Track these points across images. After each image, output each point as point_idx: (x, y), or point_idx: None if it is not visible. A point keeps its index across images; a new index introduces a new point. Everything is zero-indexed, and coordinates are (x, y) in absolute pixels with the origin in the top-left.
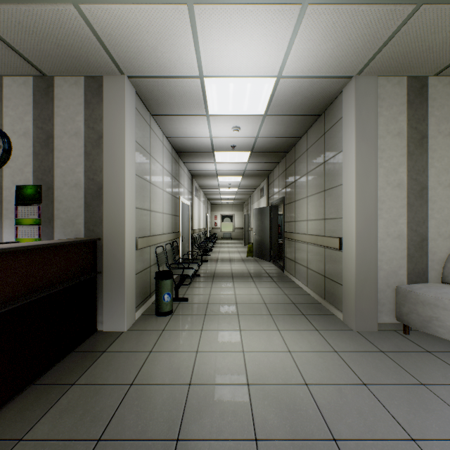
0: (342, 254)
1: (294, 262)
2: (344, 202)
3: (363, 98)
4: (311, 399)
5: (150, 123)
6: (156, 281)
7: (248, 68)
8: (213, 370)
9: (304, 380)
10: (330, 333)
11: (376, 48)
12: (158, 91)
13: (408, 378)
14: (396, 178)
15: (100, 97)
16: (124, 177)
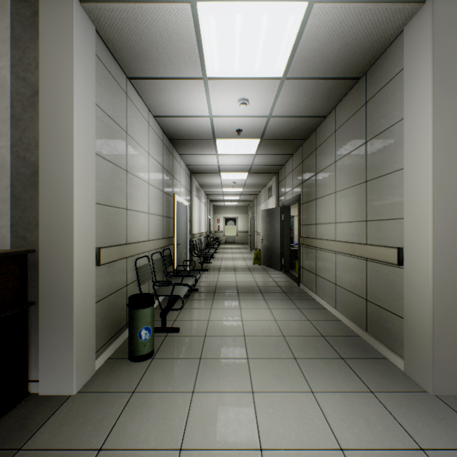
0: (404, 272)
1: (314, 275)
2: (407, 195)
3: (444, 30)
4: None
5: (127, 89)
6: (129, 310)
7: None
8: None
9: None
10: (394, 400)
11: None
12: (130, 30)
13: None
14: None
15: (36, 30)
16: (71, 154)
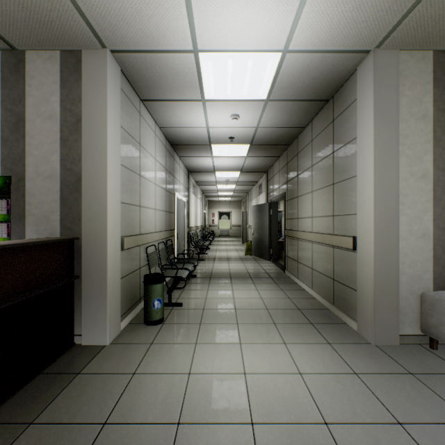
0: (357, 255)
1: (296, 262)
2: (358, 196)
3: (382, 75)
4: None
5: (140, 109)
6: (145, 286)
7: (250, 39)
8: (208, 401)
9: (322, 416)
10: (344, 348)
11: (403, 11)
12: (147, 69)
13: None
14: (421, 168)
15: (79, 74)
16: (105, 167)
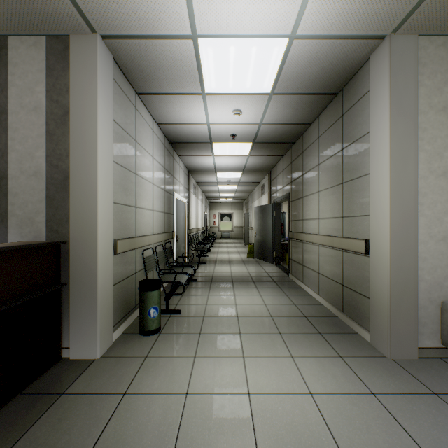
0: (370, 260)
1: (301, 266)
2: (372, 196)
3: (399, 62)
4: None
5: (136, 103)
6: (140, 293)
7: (254, 22)
8: (207, 429)
9: None
10: (358, 362)
11: None
12: (142, 58)
13: None
14: (441, 164)
15: (66, 62)
16: (96, 163)
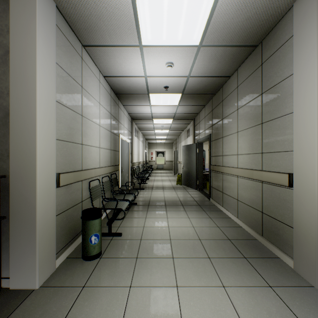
0: (293, 192)
1: (221, 193)
2: (296, 133)
3: None
4: None
5: (82, 54)
6: (82, 221)
7: None
8: None
9: None
10: (289, 294)
11: None
12: (82, 6)
13: None
14: None
15: (7, 3)
16: (34, 100)
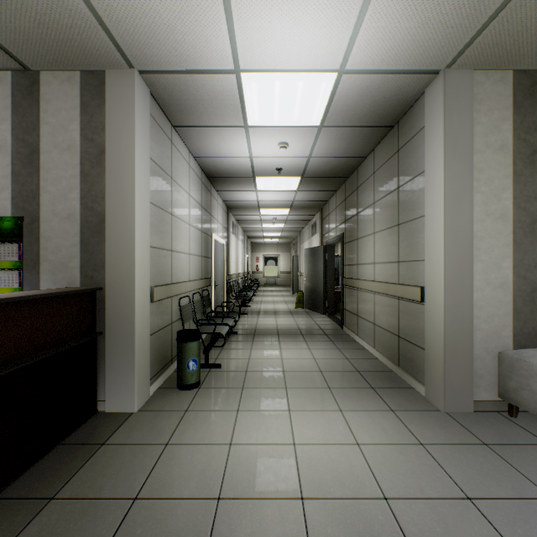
0: (425, 308)
1: (356, 316)
2: (427, 240)
3: (454, 99)
4: (394, 524)
5: (172, 137)
6: (178, 344)
7: (300, 58)
8: (252, 474)
9: (381, 491)
10: (410, 415)
11: (477, 27)
12: (180, 91)
13: (530, 488)
14: (499, 206)
15: (102, 98)
16: (133, 205)
